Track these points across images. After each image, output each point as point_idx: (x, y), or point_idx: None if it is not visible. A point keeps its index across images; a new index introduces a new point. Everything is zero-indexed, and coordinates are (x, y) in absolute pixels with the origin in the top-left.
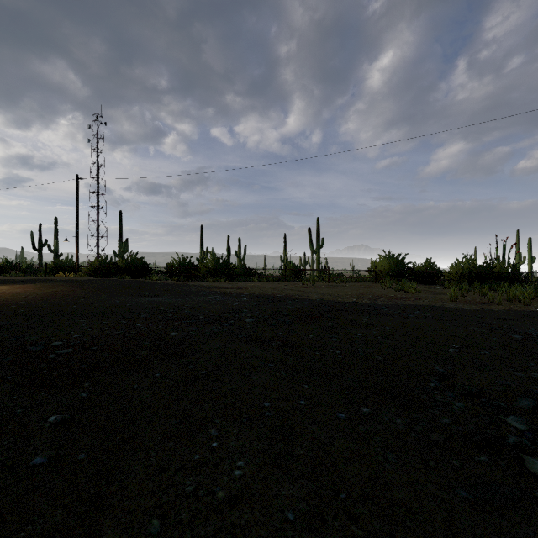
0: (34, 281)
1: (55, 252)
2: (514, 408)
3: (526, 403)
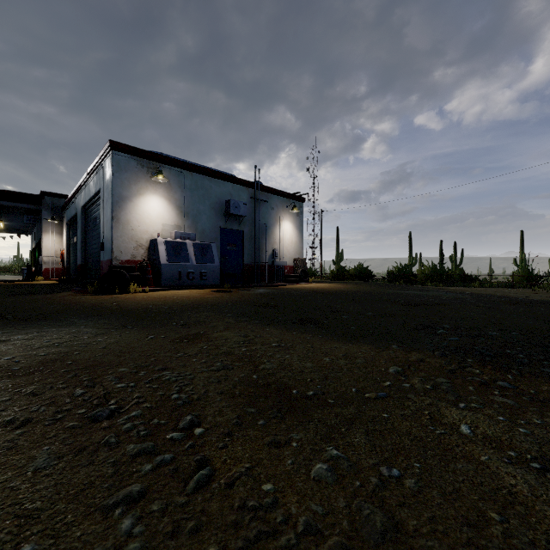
0: (321, 282)
1: None
2: None
3: None
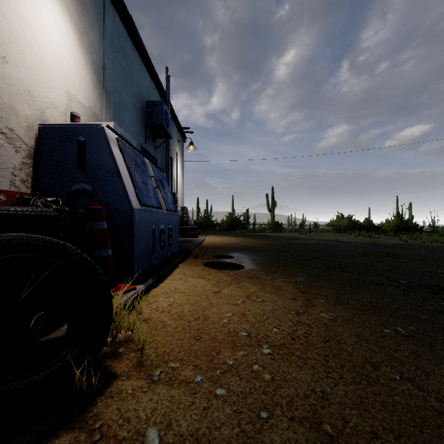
0: None
1: None
2: None
3: None
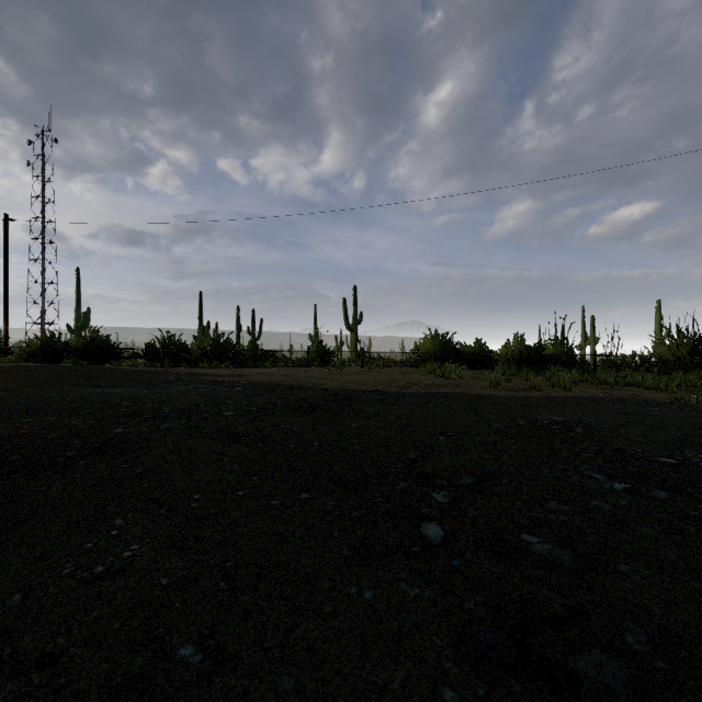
0: None
1: None
2: (457, 486)
3: (469, 480)
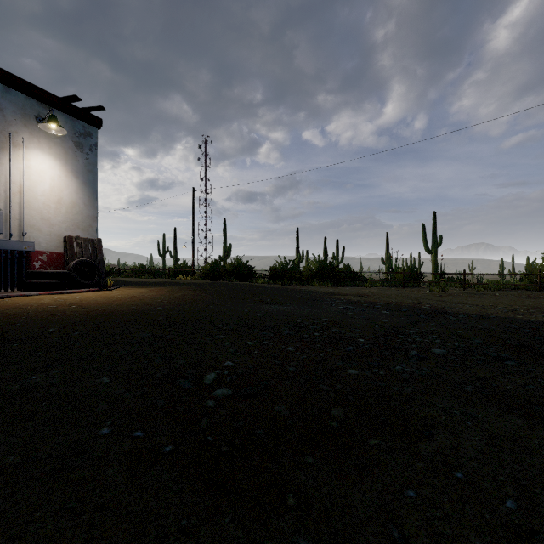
0: (163, 283)
1: (174, 258)
2: None
3: None
